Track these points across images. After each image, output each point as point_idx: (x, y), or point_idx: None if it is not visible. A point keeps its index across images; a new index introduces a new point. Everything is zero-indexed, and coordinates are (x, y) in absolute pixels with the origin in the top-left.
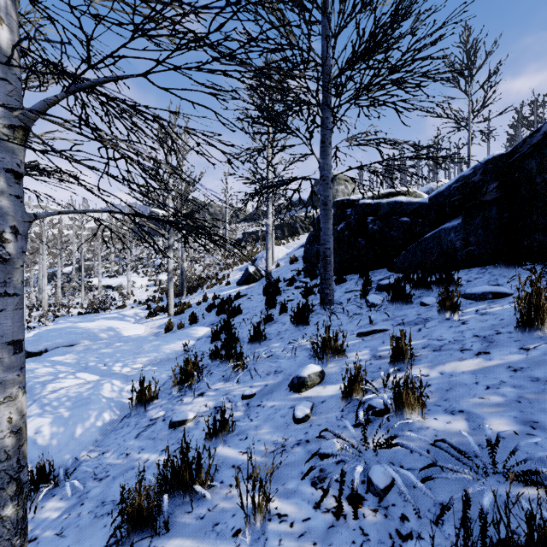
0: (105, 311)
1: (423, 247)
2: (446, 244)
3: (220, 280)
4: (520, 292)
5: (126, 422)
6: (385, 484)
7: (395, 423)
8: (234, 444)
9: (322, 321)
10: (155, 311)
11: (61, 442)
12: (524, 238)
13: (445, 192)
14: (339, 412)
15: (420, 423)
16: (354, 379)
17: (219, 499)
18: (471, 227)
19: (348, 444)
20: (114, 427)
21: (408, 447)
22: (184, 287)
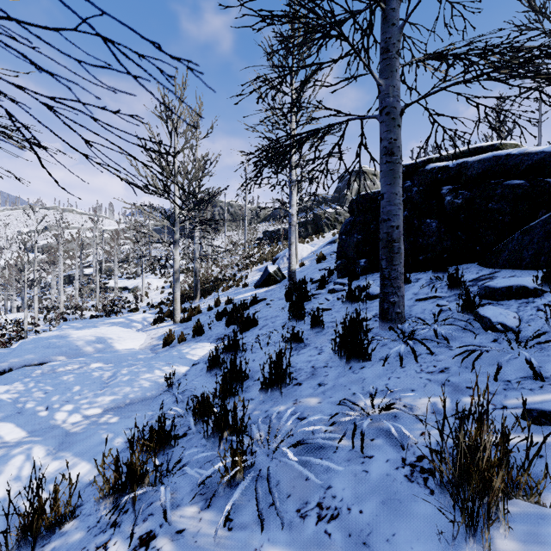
0: (117, 314)
1: None
2: None
3: (236, 282)
4: None
5: None
6: None
7: None
8: None
9: (395, 355)
10: (164, 316)
11: None
12: None
13: None
14: None
15: None
16: None
17: None
18: None
19: None
20: None
21: None
22: (197, 289)
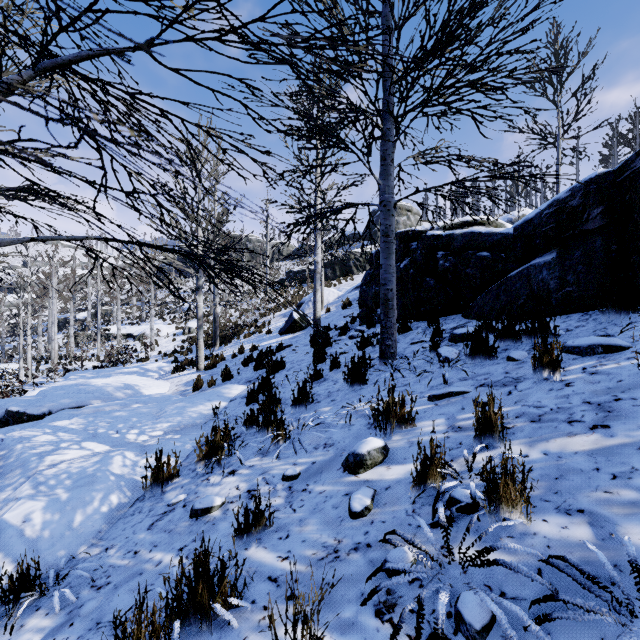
0: (125, 364)
1: (507, 288)
2: (537, 285)
3: (259, 328)
4: (639, 345)
5: (139, 507)
6: (483, 622)
7: (489, 526)
8: (271, 544)
9: (383, 380)
10: (183, 365)
11: (54, 533)
12: (638, 277)
13: (535, 220)
14: (410, 504)
15: (523, 526)
16: (429, 460)
17: (249, 629)
18: (569, 263)
19: (424, 552)
20: (123, 514)
21: (514, 567)
22: (217, 336)
